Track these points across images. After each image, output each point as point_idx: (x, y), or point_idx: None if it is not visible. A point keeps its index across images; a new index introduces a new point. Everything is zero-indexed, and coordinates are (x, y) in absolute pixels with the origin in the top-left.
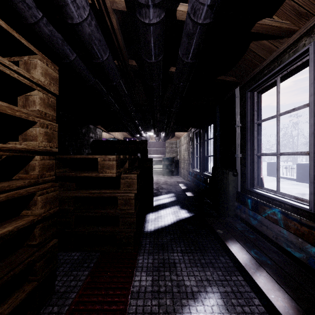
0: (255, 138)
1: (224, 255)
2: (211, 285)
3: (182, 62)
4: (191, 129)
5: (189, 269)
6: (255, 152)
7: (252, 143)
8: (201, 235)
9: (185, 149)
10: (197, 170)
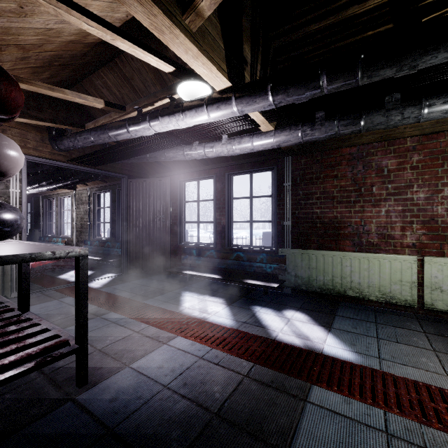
0: (47, 217)
1: None
2: None
3: None
4: None
5: None
6: (47, 222)
7: (46, 219)
8: None
9: None
10: None
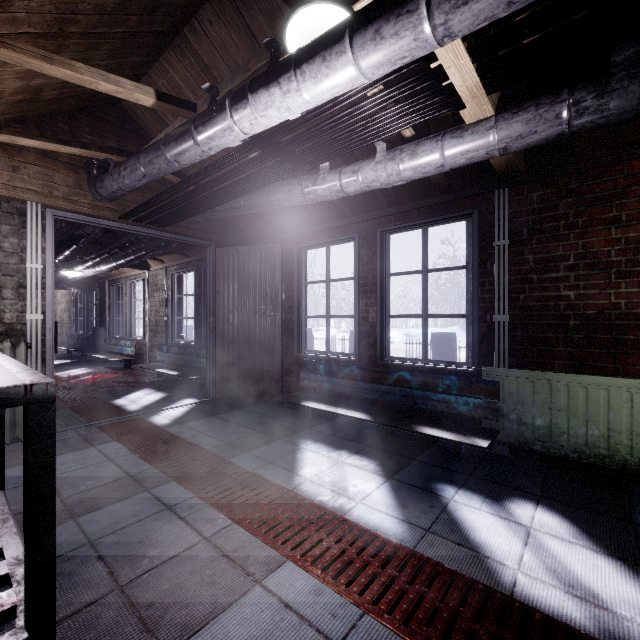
0: (115, 310)
1: (93, 364)
2: (84, 367)
3: (70, 279)
4: (74, 289)
5: (74, 367)
6: (115, 317)
7: (114, 313)
8: (81, 363)
9: (65, 310)
10: (81, 332)
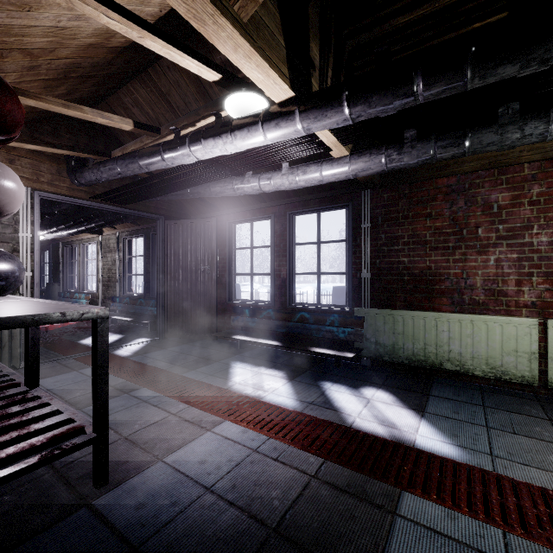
0: (68, 268)
1: None
2: None
3: None
4: None
5: None
6: (68, 274)
7: (67, 270)
8: None
9: None
10: None
